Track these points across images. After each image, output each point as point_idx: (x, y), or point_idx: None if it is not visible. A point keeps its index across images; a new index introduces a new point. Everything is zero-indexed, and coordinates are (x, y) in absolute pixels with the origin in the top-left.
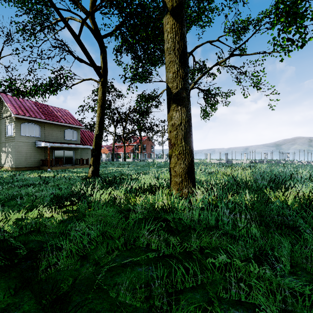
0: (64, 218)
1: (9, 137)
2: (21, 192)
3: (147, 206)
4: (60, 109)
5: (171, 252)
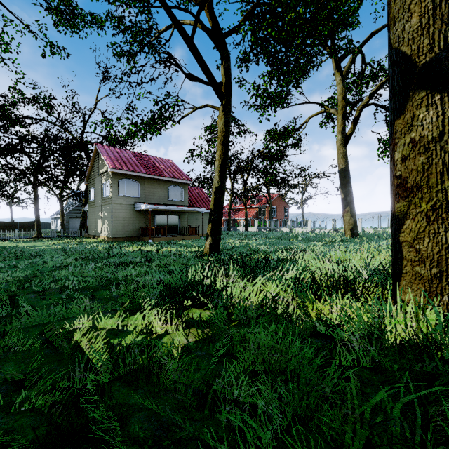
0: (192, 344)
1: (105, 199)
2: (118, 275)
3: (374, 334)
4: (163, 160)
5: None
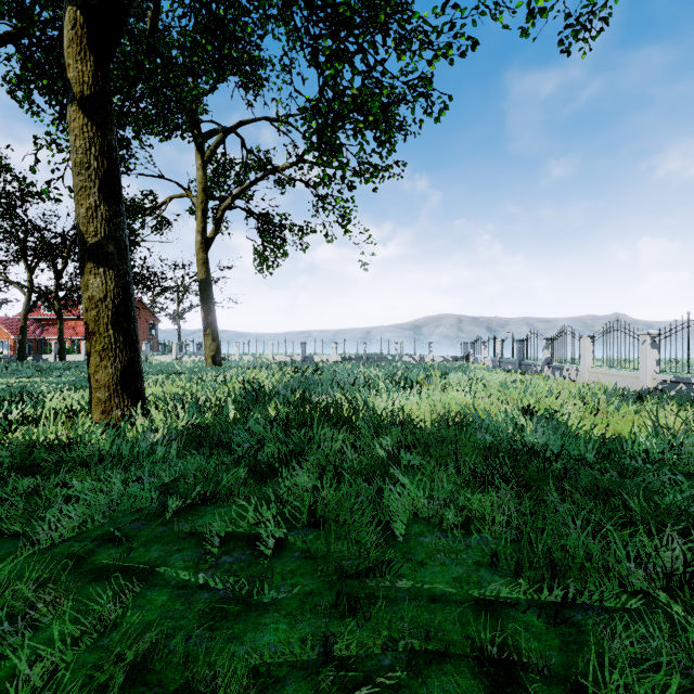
0: None
1: None
2: None
3: (14, 443)
4: None
5: (8, 494)
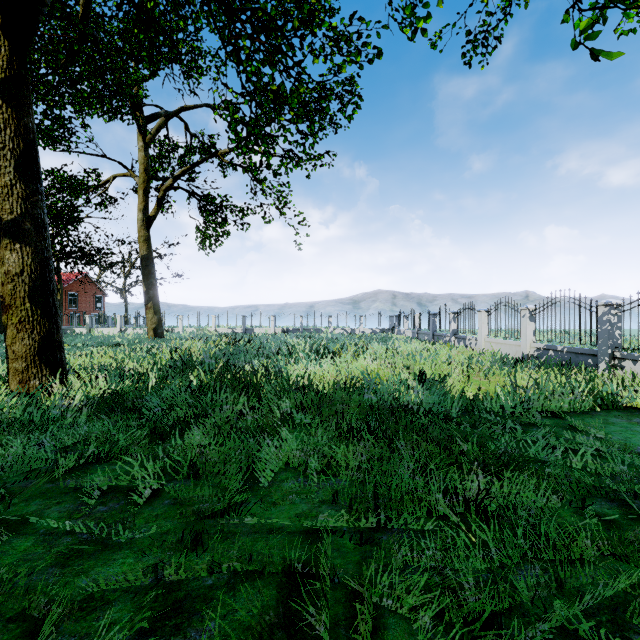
0: None
1: None
2: None
3: None
4: None
5: None
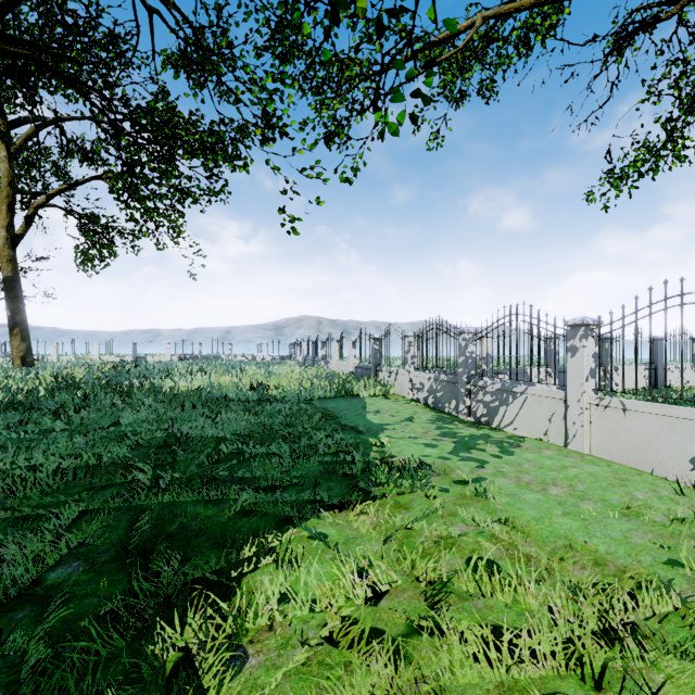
0: None
1: None
2: None
3: None
4: None
5: None
